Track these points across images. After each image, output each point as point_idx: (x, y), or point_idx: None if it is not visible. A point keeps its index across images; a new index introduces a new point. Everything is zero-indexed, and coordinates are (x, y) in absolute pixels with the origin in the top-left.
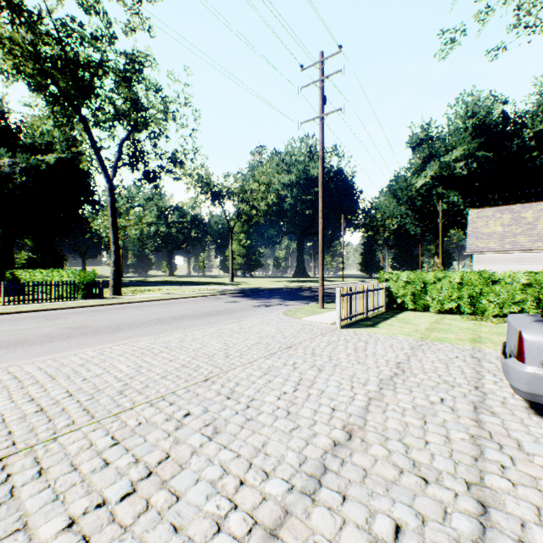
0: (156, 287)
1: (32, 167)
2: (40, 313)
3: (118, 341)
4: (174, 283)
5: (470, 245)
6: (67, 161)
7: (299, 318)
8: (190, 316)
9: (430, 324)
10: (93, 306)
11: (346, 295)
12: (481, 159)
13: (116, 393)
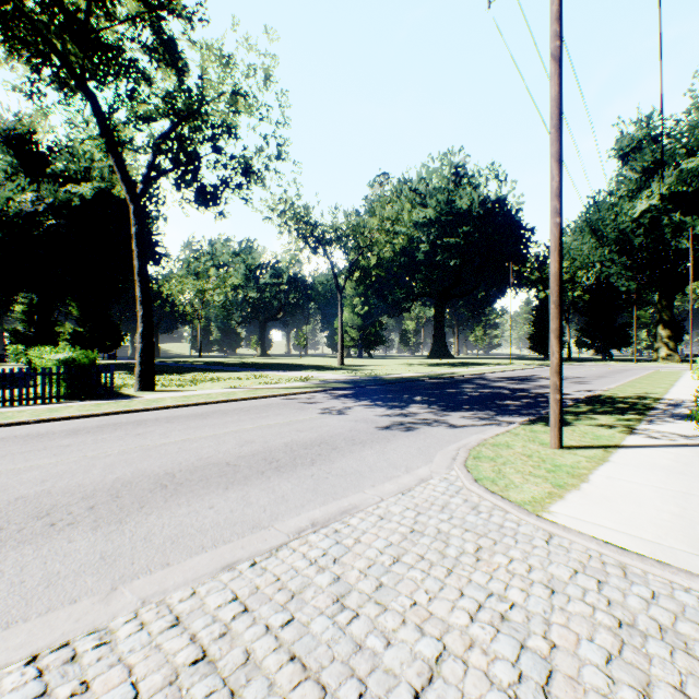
0: (228, 373)
1: (62, 203)
2: None
3: None
4: (258, 367)
5: None
6: (108, 193)
7: (542, 512)
8: (211, 474)
9: None
10: (63, 420)
11: None
12: None
13: None
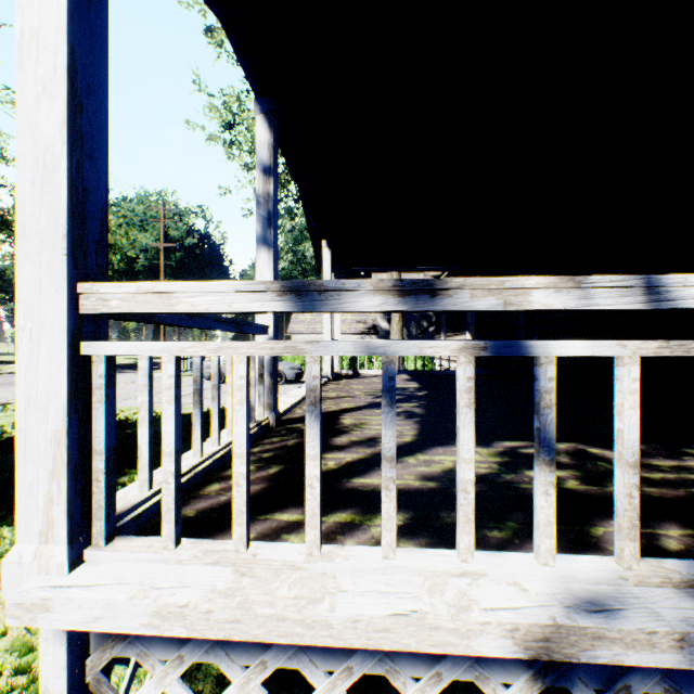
0: None
1: None
2: None
3: None
4: None
5: (291, 328)
6: None
7: None
8: None
9: None
10: None
11: None
12: None
13: None
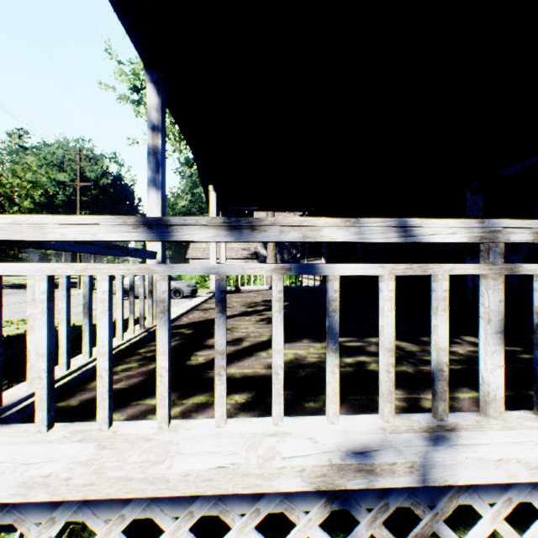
0: None
1: None
2: None
3: None
4: None
5: (190, 254)
6: None
7: None
8: None
9: None
10: None
11: None
12: None
13: None
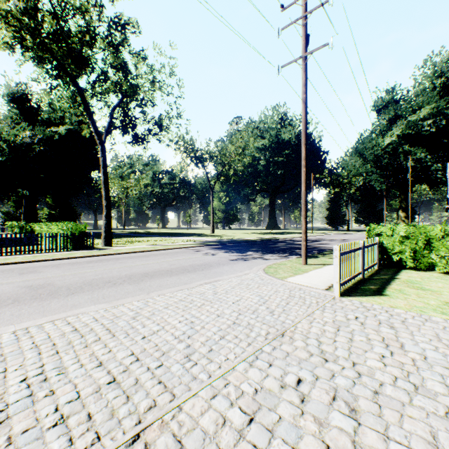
0: (147, 238)
1: (47, 138)
2: (23, 265)
3: (60, 312)
4: (163, 235)
5: None
6: (75, 132)
7: (284, 279)
8: (163, 273)
9: None
10: (78, 258)
11: (344, 254)
12: None
13: None
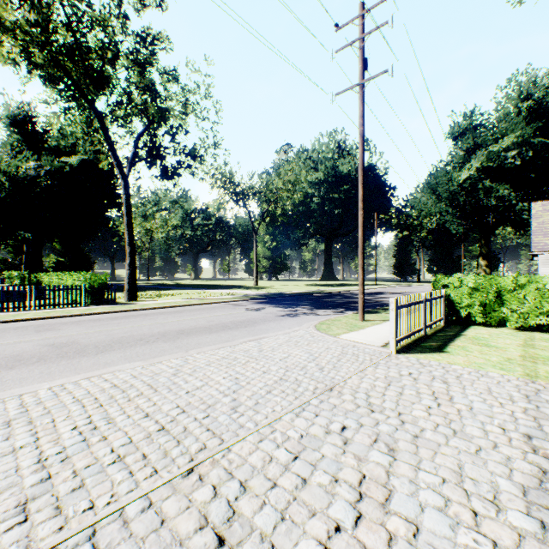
0: (177, 291)
1: (56, 170)
2: (37, 322)
3: (94, 370)
4: (196, 287)
5: (537, 243)
6: (90, 163)
7: (337, 336)
8: (200, 330)
9: (522, 348)
10: (100, 314)
11: (402, 307)
12: (538, 147)
13: (12, 508)
